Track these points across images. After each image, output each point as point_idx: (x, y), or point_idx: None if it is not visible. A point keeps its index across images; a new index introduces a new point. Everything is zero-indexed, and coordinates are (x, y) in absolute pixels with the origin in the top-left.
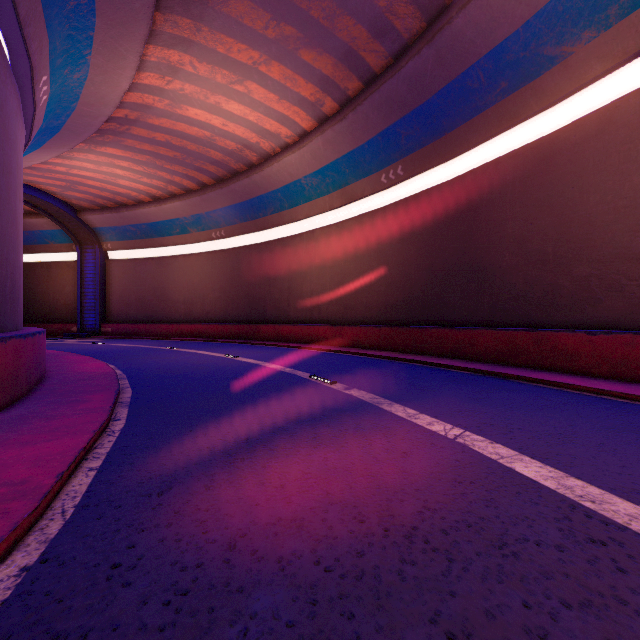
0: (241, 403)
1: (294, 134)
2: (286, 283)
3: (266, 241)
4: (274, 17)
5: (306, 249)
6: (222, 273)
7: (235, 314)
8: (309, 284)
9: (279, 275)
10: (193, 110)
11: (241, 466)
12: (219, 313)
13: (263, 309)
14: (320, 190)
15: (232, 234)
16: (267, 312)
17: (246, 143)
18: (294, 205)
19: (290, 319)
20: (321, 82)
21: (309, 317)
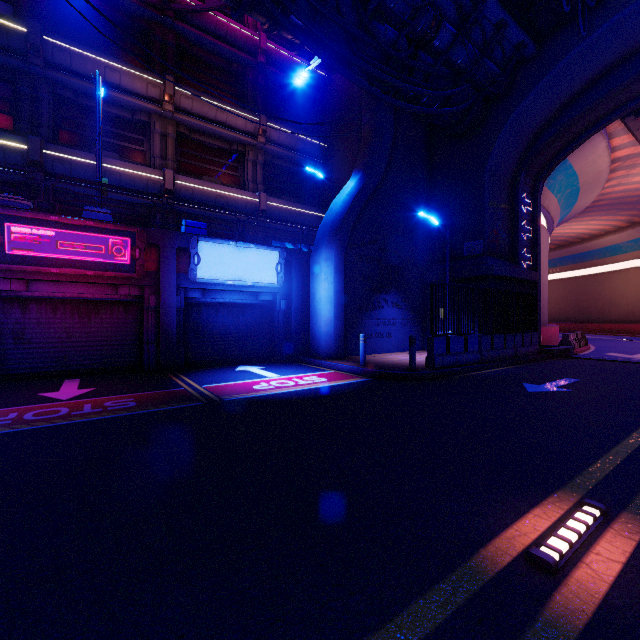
0: (598, 340)
1: (614, 228)
2: (607, 299)
3: (591, 274)
4: (605, 211)
5: (623, 279)
6: (556, 293)
7: (566, 317)
8: (625, 300)
9: (602, 294)
10: (556, 231)
11: (604, 342)
12: (554, 316)
13: (589, 314)
14: (633, 248)
15: (565, 270)
16: (592, 316)
17: (582, 233)
18: (614, 255)
19: (610, 320)
20: (630, 215)
21: (625, 319)
